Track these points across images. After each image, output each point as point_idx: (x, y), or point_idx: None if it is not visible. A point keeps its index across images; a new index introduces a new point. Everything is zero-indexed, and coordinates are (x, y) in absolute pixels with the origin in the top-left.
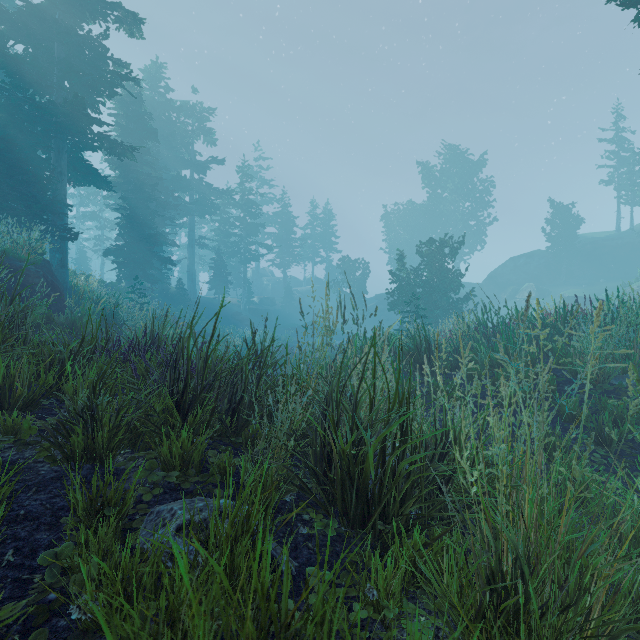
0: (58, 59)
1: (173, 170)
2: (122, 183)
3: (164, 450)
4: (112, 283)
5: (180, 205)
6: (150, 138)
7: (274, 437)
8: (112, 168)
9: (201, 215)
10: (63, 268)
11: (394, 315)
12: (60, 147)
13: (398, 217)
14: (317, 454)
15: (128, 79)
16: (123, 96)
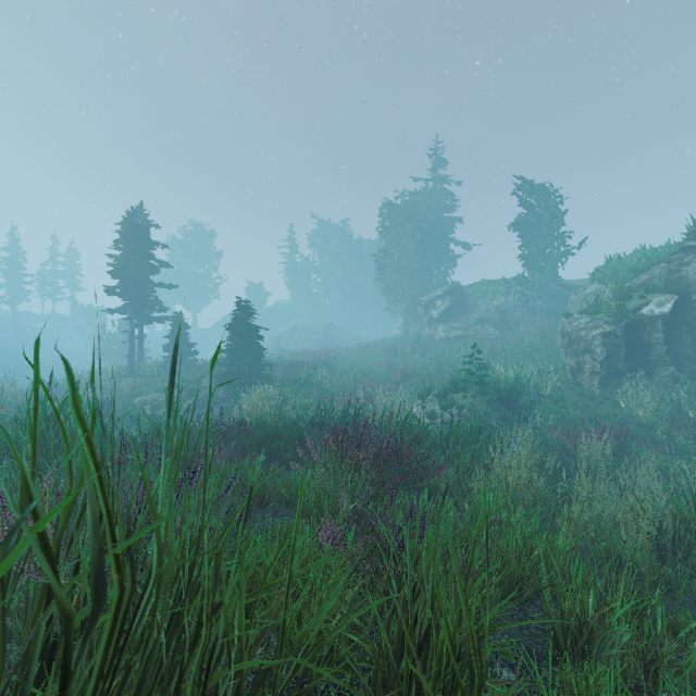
0: None
1: None
2: None
3: None
4: None
5: None
6: None
7: None
8: None
9: None
10: None
11: None
12: None
13: None
14: None
15: None
16: None
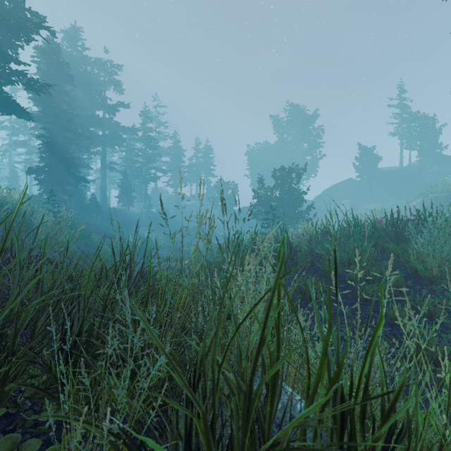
0: None
1: (89, 110)
2: (43, 116)
3: None
4: (34, 196)
5: (94, 137)
6: (67, 82)
7: None
8: (34, 104)
9: (111, 146)
10: None
11: (255, 222)
12: None
13: (257, 153)
14: None
15: (42, 27)
16: (44, 47)
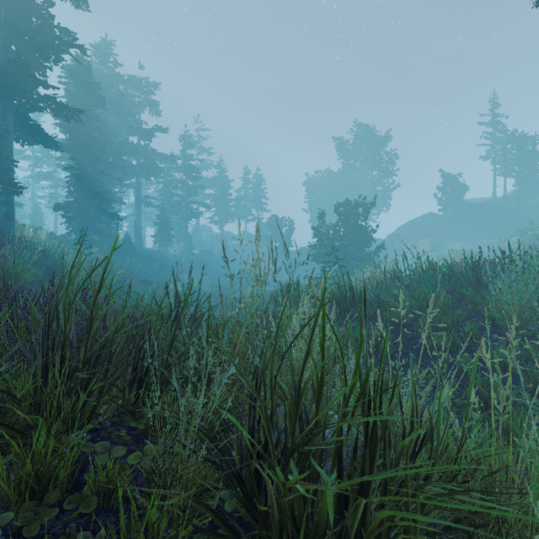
0: (4, 23)
1: (121, 136)
2: (72, 145)
3: (2, 470)
4: (62, 236)
5: (127, 167)
6: (98, 105)
7: (178, 441)
8: (62, 131)
9: (147, 177)
10: (9, 220)
11: (315, 265)
12: (6, 106)
13: (318, 183)
14: (243, 452)
15: (73, 46)
16: (73, 66)
